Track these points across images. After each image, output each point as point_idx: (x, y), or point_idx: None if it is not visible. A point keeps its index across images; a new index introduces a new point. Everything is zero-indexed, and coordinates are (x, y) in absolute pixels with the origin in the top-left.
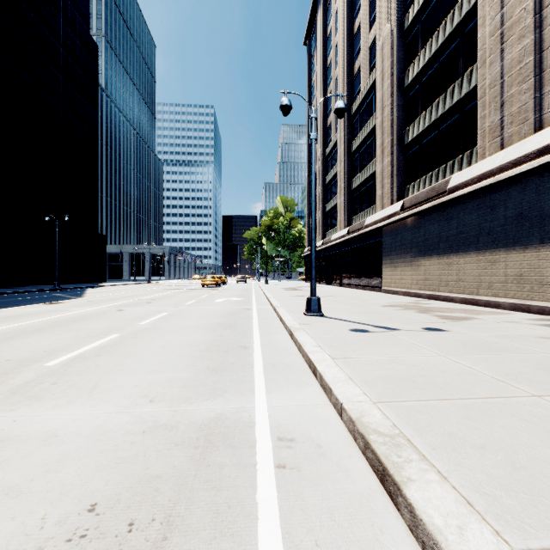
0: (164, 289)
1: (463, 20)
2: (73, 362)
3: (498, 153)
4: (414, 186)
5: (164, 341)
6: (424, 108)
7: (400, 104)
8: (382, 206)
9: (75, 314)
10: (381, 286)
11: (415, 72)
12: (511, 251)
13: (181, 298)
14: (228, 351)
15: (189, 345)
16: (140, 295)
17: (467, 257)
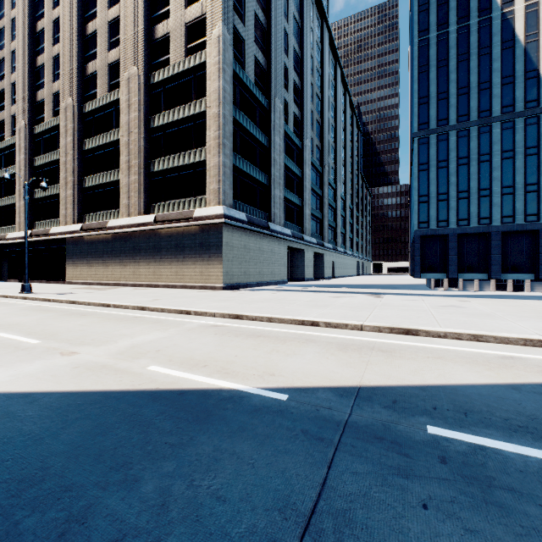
0: None
1: (116, 141)
2: None
3: (127, 218)
4: (90, 217)
5: None
6: (96, 171)
7: (81, 159)
8: (66, 223)
9: None
10: (65, 280)
11: (90, 146)
12: (132, 262)
13: None
14: None
15: None
16: None
17: (116, 263)
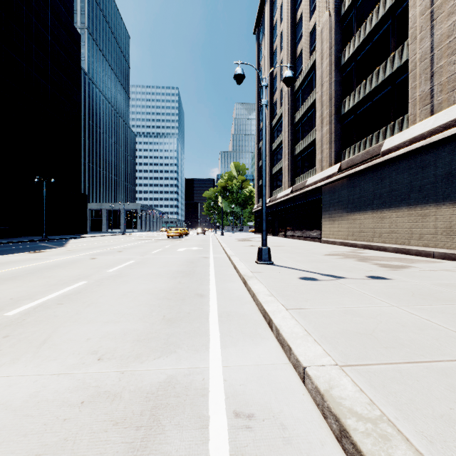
0: (135, 239)
1: (395, 3)
2: (34, 311)
3: (428, 119)
4: (350, 151)
5: (126, 289)
6: (359, 83)
7: (338, 80)
8: (322, 168)
9: (52, 262)
10: (320, 237)
11: (351, 52)
12: (441, 206)
13: (148, 248)
14: (185, 299)
15: (149, 293)
16: (114, 245)
17: (399, 211)
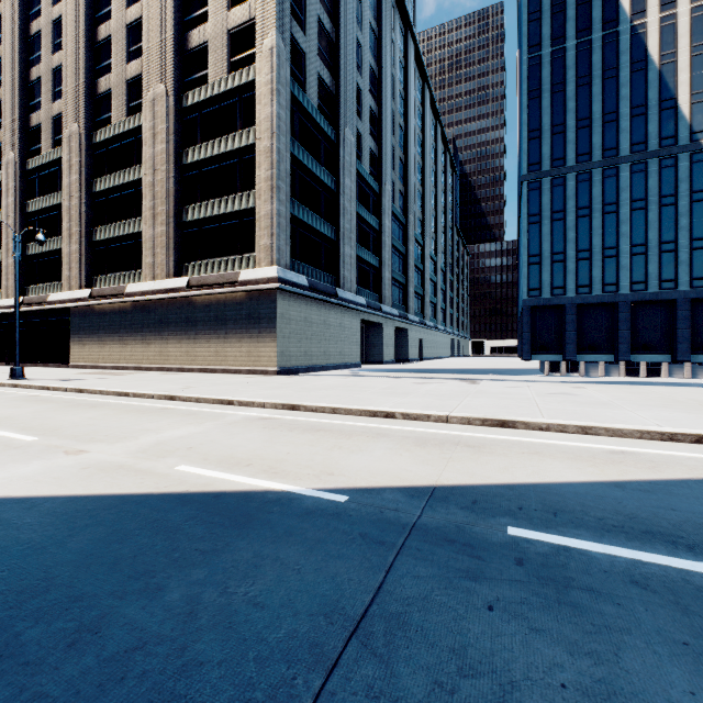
0: None
1: (137, 181)
2: None
3: (152, 281)
4: (102, 280)
5: None
6: (111, 220)
7: (90, 203)
8: (71, 287)
9: None
10: (69, 362)
11: (103, 187)
12: (158, 338)
13: None
14: None
15: None
16: None
17: (137, 340)
